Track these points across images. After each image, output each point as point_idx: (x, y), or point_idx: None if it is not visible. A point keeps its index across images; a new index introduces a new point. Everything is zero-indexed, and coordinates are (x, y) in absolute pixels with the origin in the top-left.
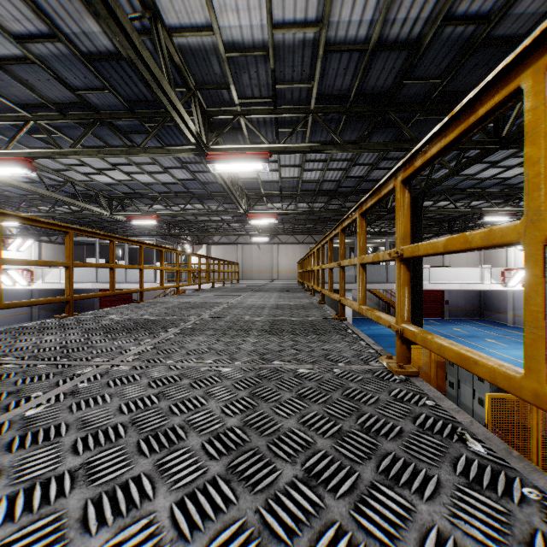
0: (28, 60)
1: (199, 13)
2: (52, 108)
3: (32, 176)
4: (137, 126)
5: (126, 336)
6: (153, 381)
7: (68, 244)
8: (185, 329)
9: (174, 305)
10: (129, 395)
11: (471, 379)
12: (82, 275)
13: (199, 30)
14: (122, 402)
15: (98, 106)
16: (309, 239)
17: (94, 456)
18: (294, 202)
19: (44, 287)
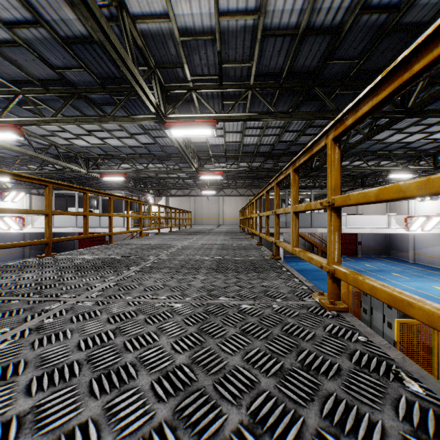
0: (16, 43)
1: (158, 3)
2: (37, 83)
3: (23, 140)
4: (107, 99)
5: (94, 273)
6: (112, 317)
7: (47, 195)
8: (144, 267)
9: (137, 246)
10: (88, 331)
11: (381, 306)
12: (64, 221)
13: (158, 17)
14: (81, 338)
15: (75, 82)
16: (249, 192)
17: (45, 398)
18: (236, 162)
19: (33, 231)
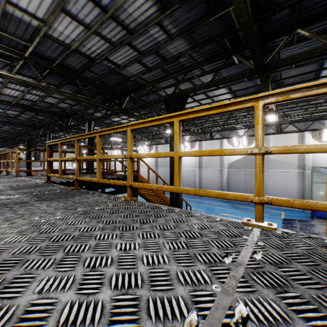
0: None
1: None
2: None
3: None
4: None
5: None
6: None
7: None
8: None
9: None
10: None
11: None
12: None
13: None
14: None
15: None
16: None
17: None
18: None
19: None
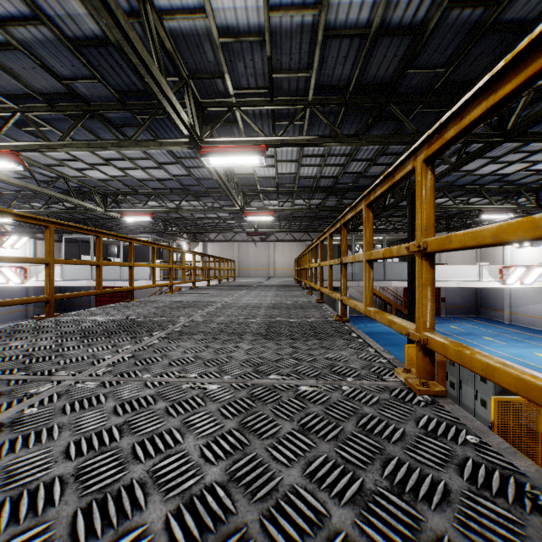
0: (11, 46)
1: None
2: (40, 99)
3: (24, 172)
4: (129, 119)
5: (105, 341)
6: (120, 405)
7: (48, 239)
8: (171, 332)
9: (165, 304)
10: (85, 427)
11: (473, 379)
12: (76, 273)
13: (191, 13)
14: (72, 440)
15: (88, 97)
16: (306, 237)
17: None
18: (291, 199)
19: (37, 285)
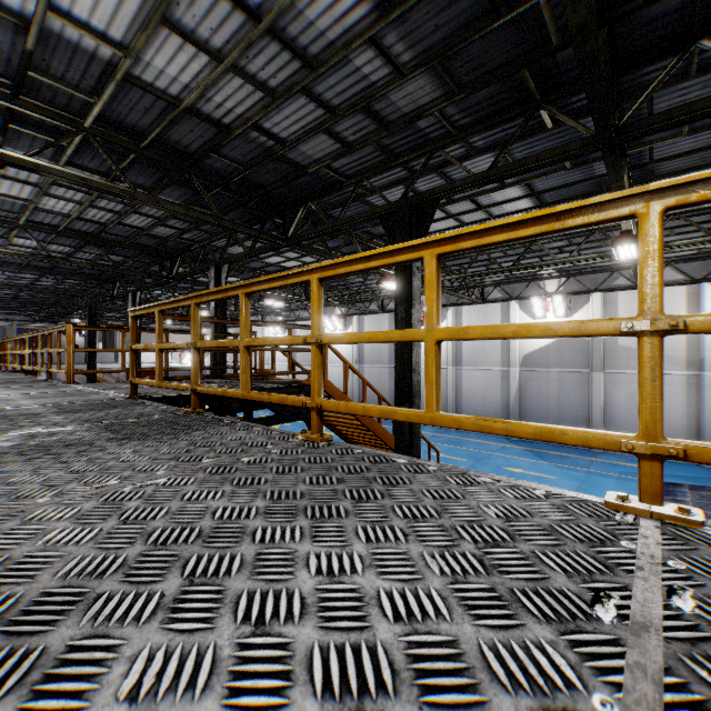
0: None
1: None
2: None
3: None
4: None
5: None
6: None
7: None
8: None
9: None
10: None
11: None
12: None
13: None
14: None
15: None
16: None
17: None
18: None
19: None
